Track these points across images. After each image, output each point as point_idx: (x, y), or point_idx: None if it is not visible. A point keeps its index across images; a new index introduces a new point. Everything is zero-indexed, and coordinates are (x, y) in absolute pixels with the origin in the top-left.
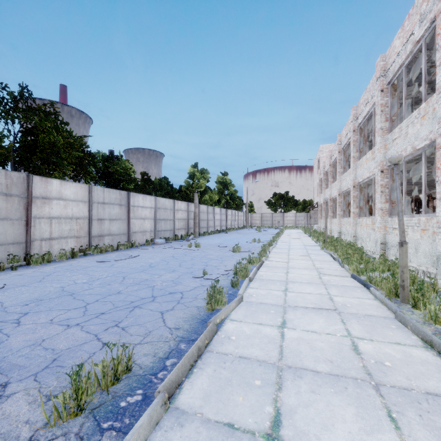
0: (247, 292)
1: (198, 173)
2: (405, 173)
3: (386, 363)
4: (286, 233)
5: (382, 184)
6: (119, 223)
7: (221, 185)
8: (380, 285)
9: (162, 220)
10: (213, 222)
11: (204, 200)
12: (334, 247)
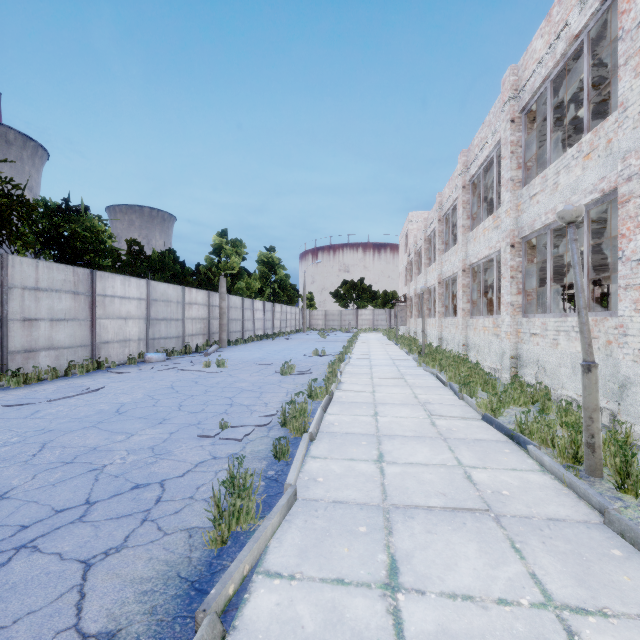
0: (306, 470)
1: (228, 247)
2: (551, 249)
3: None
4: (363, 339)
5: (512, 265)
6: (72, 326)
7: (265, 267)
8: (537, 437)
9: (162, 321)
10: (253, 324)
11: (237, 288)
12: (438, 363)
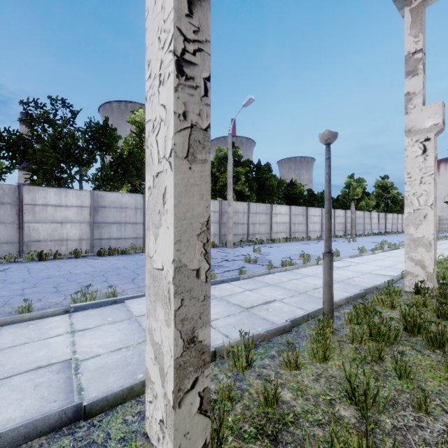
0: (378, 253)
1: (354, 183)
2: None
3: None
4: None
5: None
6: (302, 226)
7: (380, 189)
8: None
9: None
10: (370, 226)
11: (360, 206)
12: None
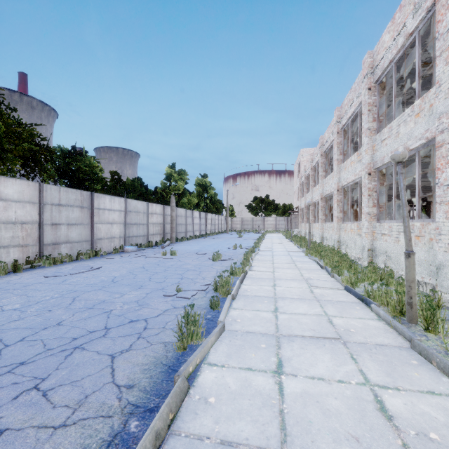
0: (230, 315)
1: (176, 175)
2: (395, 176)
3: (431, 435)
4: (268, 237)
5: (369, 187)
6: (80, 228)
7: (200, 188)
8: (379, 300)
9: (134, 225)
10: (192, 227)
11: (182, 203)
12: (319, 254)
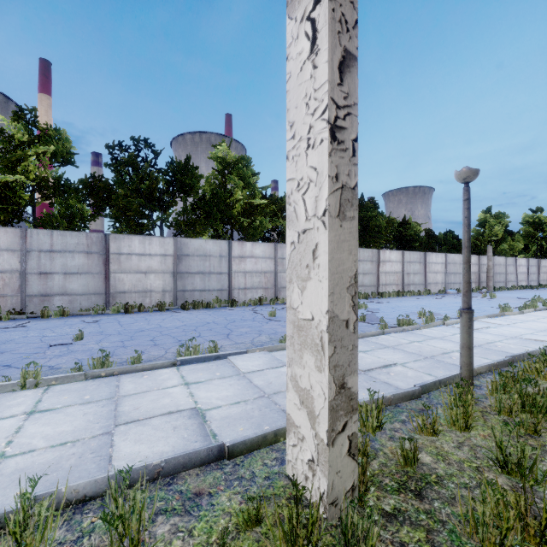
0: (529, 313)
1: (492, 219)
2: None
3: None
4: None
5: None
6: (419, 276)
7: (530, 226)
8: None
9: (452, 274)
10: (515, 276)
11: (500, 249)
12: None
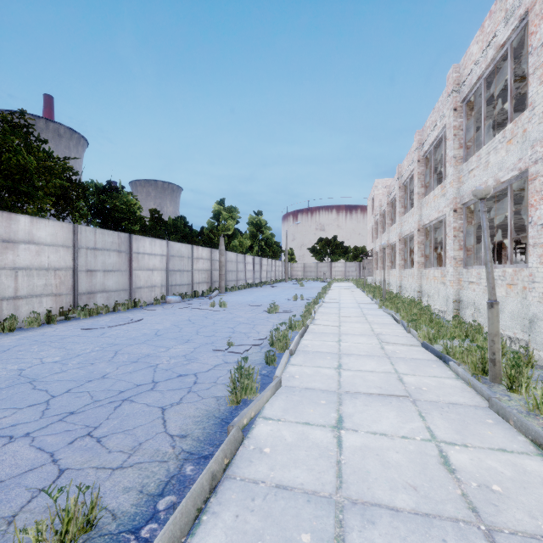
0: (287, 371)
1: (225, 212)
2: None
3: (494, 487)
4: (335, 287)
5: (455, 226)
6: (117, 276)
7: (254, 228)
8: (460, 358)
9: (177, 272)
10: (244, 274)
11: (232, 246)
12: (395, 306)
